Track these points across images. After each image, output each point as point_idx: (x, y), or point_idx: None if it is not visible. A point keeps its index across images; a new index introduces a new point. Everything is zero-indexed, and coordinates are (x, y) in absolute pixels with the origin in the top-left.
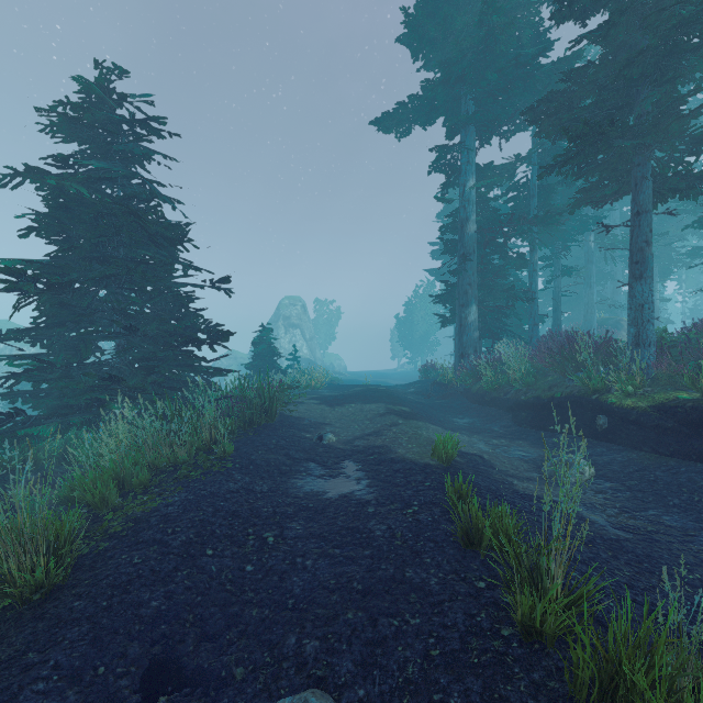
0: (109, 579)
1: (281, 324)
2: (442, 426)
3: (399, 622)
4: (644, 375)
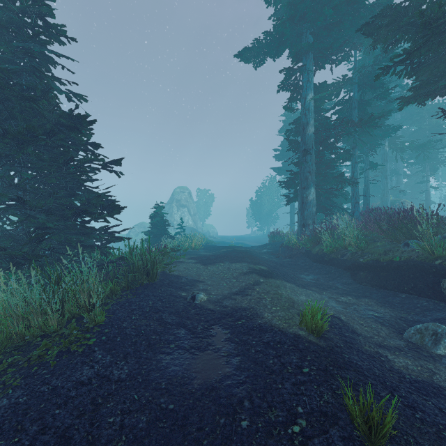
0: None
1: (175, 205)
2: (294, 283)
3: None
4: None
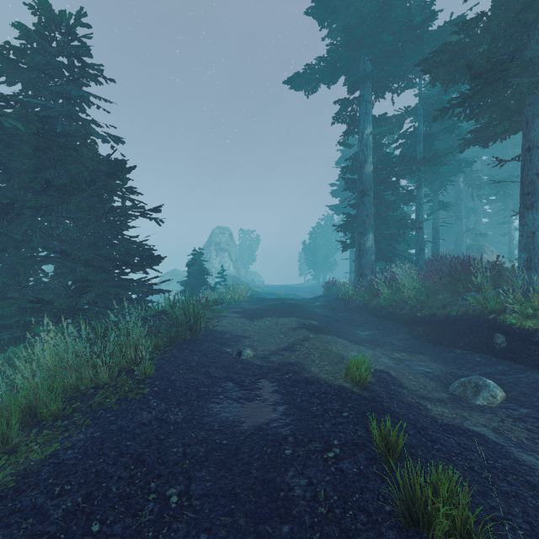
0: None
1: (213, 248)
2: (347, 339)
3: None
4: None
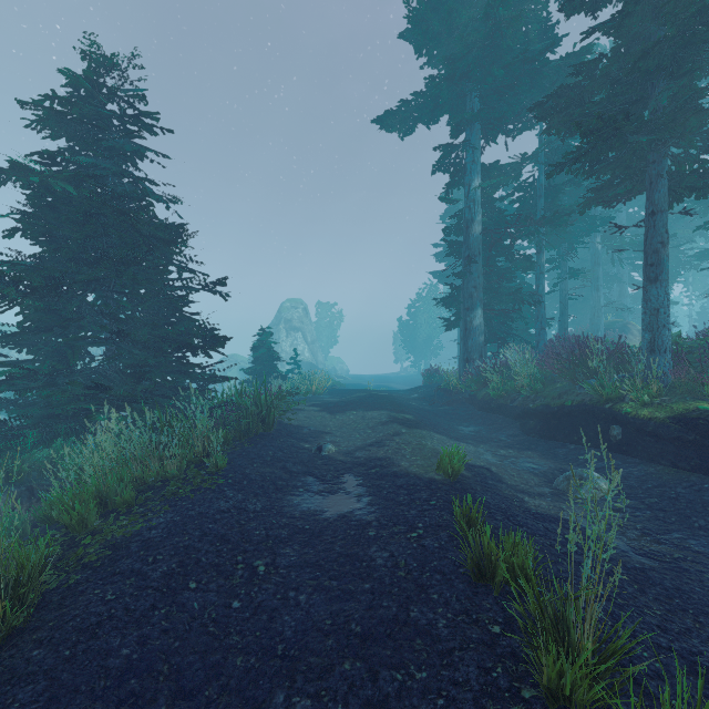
0: (76, 620)
1: (283, 327)
2: (447, 435)
3: (403, 675)
4: (660, 383)
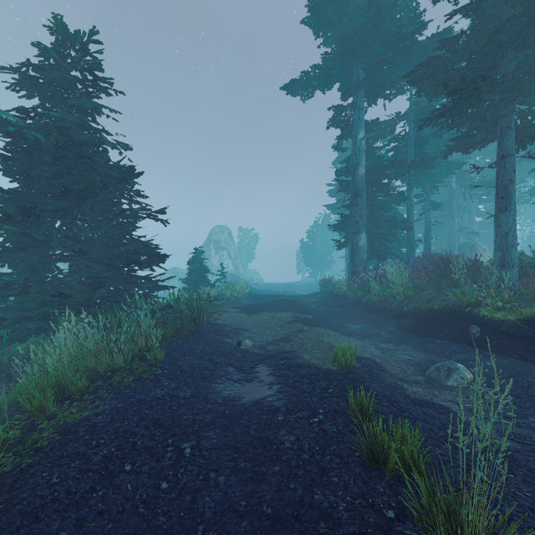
0: (22, 504)
1: (212, 247)
2: (339, 332)
3: None
4: (511, 292)
